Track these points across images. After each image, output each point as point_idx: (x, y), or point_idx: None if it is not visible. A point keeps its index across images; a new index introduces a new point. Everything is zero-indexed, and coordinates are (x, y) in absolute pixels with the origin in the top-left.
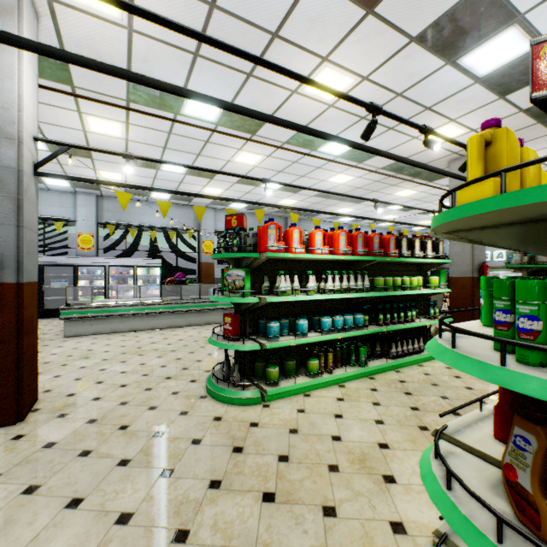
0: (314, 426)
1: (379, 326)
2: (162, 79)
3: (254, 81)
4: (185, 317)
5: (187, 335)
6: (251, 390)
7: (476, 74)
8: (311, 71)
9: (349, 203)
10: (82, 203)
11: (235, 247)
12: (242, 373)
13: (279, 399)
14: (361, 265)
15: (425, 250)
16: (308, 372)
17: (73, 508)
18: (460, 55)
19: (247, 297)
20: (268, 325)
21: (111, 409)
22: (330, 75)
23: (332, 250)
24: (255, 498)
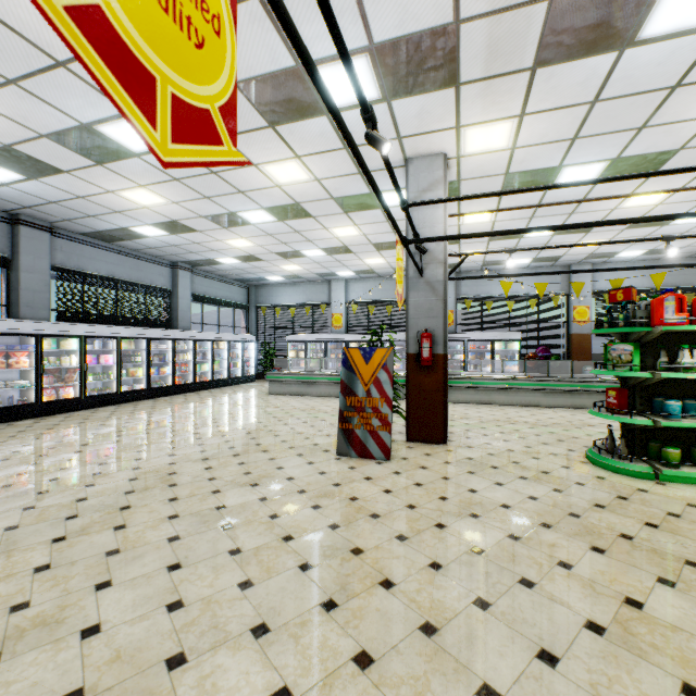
0: None
1: None
2: (536, 167)
3: (648, 130)
4: (553, 397)
5: (557, 415)
6: (640, 465)
7: None
8: None
9: None
10: None
11: (620, 322)
12: (629, 451)
13: (680, 483)
14: None
15: None
16: None
17: (499, 486)
18: None
19: (635, 372)
20: (664, 402)
21: (501, 451)
22: None
23: None
24: (637, 522)
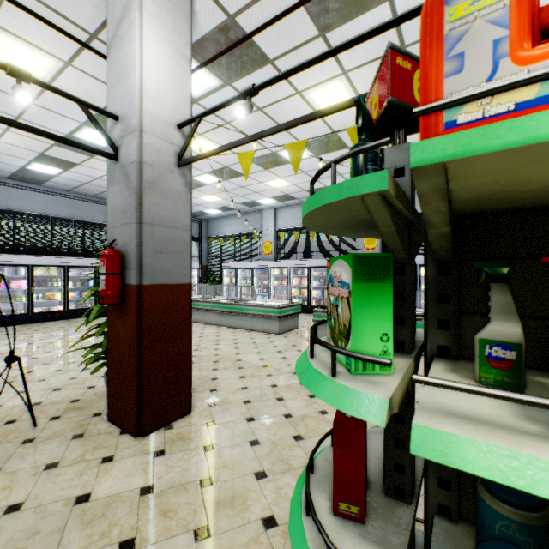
0: None
1: None
2: None
3: None
4: None
5: None
6: None
7: None
8: None
9: None
10: None
11: None
12: None
13: None
14: None
15: None
16: None
17: None
18: None
19: (347, 378)
20: None
21: (183, 483)
22: None
23: None
24: None
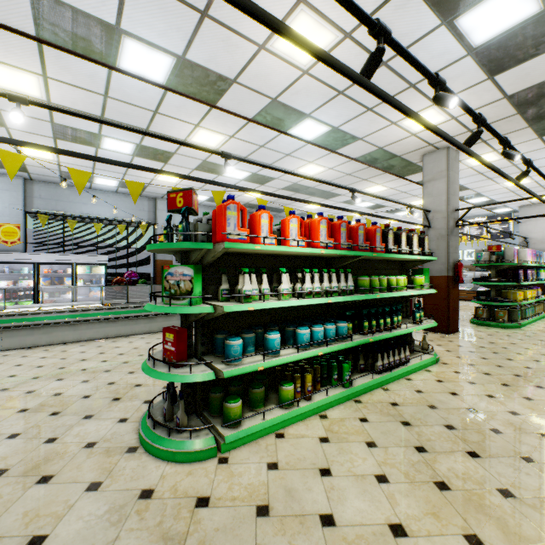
0: (292, 497)
1: (364, 335)
2: (83, 7)
3: (210, 25)
4: (132, 324)
5: (131, 347)
6: (202, 437)
7: (471, 43)
8: (283, 16)
9: (318, 199)
10: (4, 187)
11: (180, 235)
12: (191, 409)
13: (242, 446)
14: (343, 262)
15: (411, 246)
16: (280, 401)
17: None
18: (458, 13)
19: (196, 306)
20: (227, 343)
21: None
22: (306, 26)
23: (309, 243)
24: None
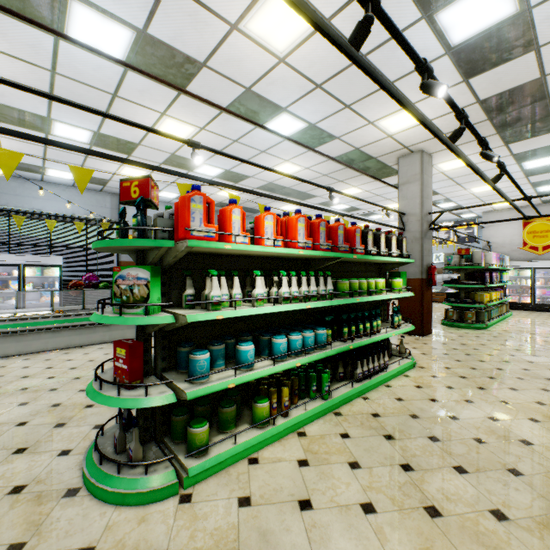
0: (267, 543)
1: (344, 341)
2: None
3: None
4: (89, 333)
5: (86, 359)
6: (160, 471)
7: (449, 41)
8: None
9: (294, 200)
10: None
11: (134, 230)
12: (149, 435)
13: (210, 477)
14: (322, 264)
15: (390, 248)
16: (254, 420)
17: None
18: (439, 7)
19: (153, 315)
20: (192, 357)
21: None
22: (283, 6)
23: (286, 243)
24: None
